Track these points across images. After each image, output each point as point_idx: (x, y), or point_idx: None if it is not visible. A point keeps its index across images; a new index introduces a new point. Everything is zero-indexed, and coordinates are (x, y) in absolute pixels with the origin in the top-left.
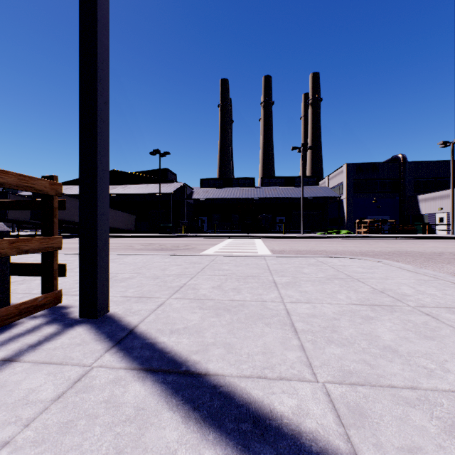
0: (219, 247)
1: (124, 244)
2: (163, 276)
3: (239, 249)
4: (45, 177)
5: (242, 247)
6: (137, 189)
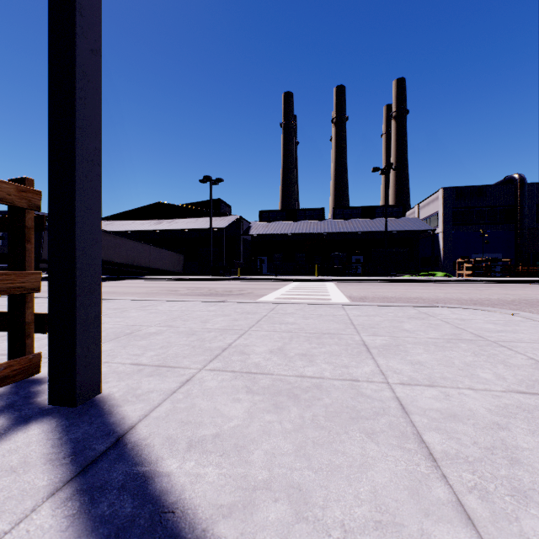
0: (281, 292)
1: (167, 288)
2: (201, 331)
3: (307, 294)
4: (13, 180)
5: (311, 293)
6: (185, 224)
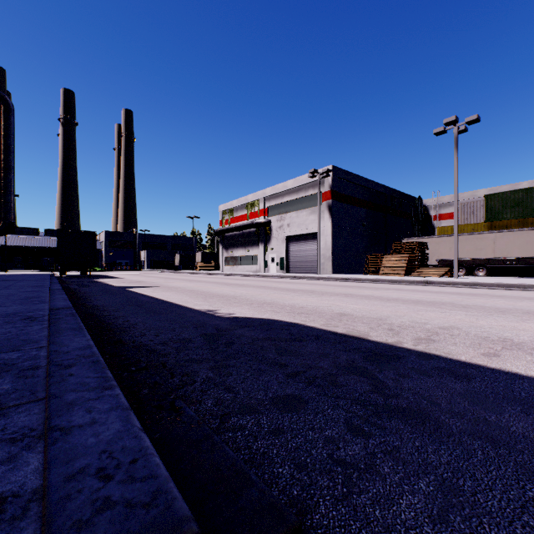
0: None
1: None
2: None
3: None
4: None
5: None
6: None
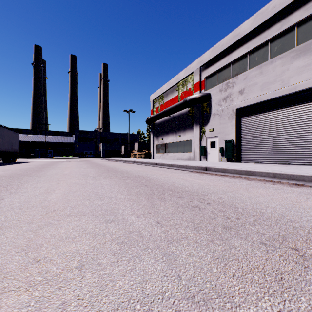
0: None
1: None
2: None
3: None
4: None
5: None
6: None
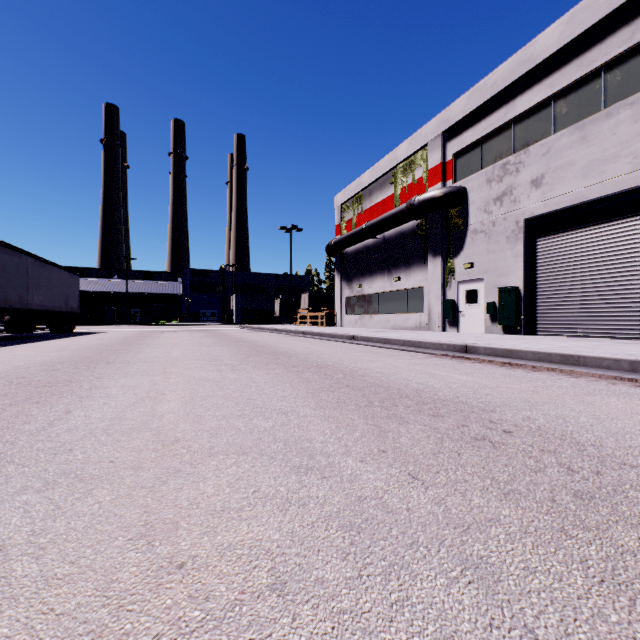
0: None
1: None
2: None
3: None
4: None
5: None
6: None
